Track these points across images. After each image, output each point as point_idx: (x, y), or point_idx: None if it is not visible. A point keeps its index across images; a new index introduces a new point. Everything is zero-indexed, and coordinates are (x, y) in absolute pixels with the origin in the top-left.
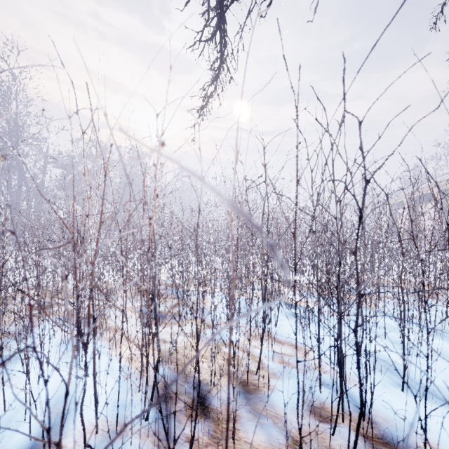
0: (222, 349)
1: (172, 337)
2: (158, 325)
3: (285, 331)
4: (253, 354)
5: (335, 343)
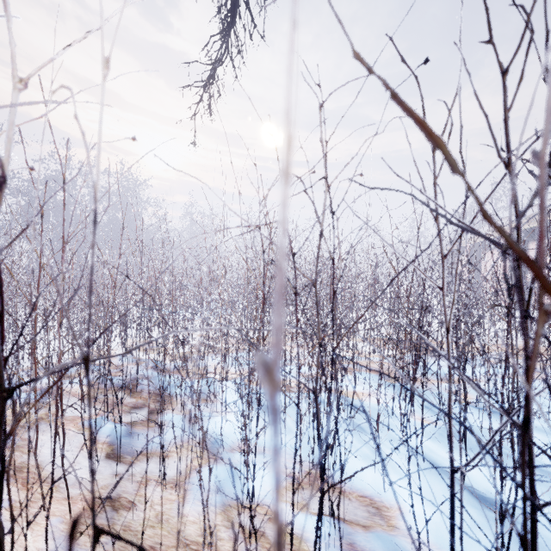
0: (234, 518)
1: (140, 490)
2: (119, 459)
3: (348, 464)
4: (295, 532)
5: (442, 492)
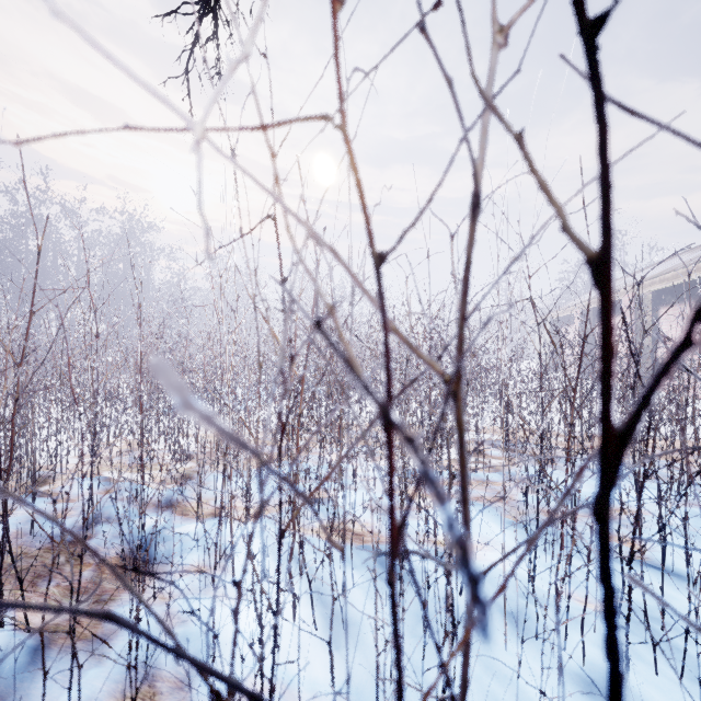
0: None
1: None
2: None
3: None
4: None
5: None
